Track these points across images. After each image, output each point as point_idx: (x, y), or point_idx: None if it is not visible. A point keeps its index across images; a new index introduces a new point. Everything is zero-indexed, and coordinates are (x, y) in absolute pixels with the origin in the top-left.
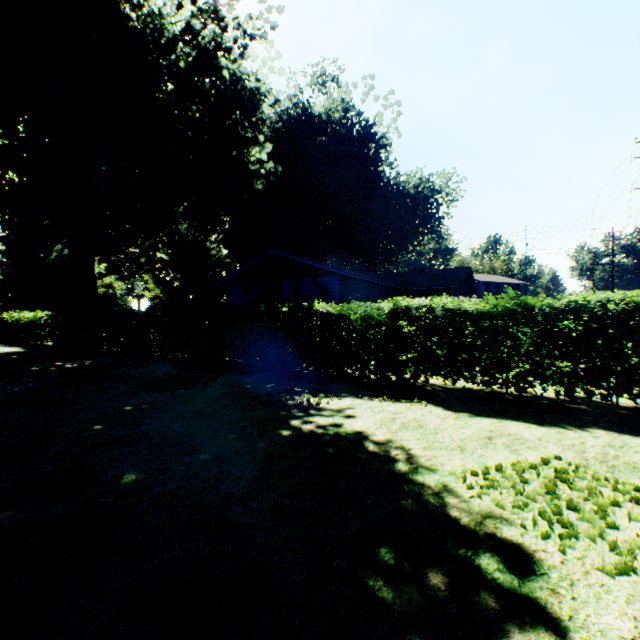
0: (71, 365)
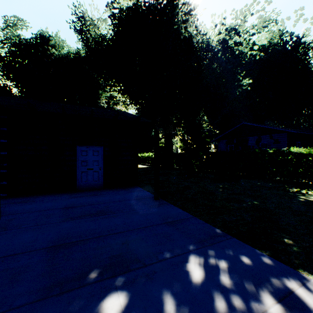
0: (174, 172)
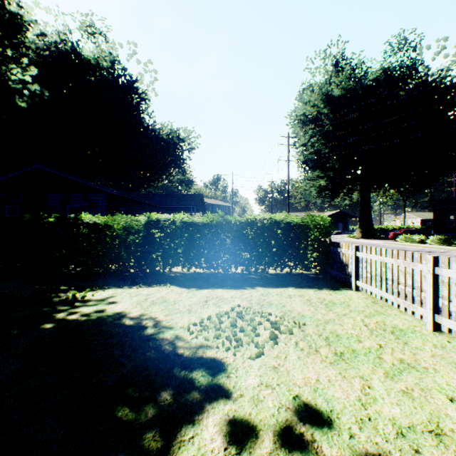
0: None
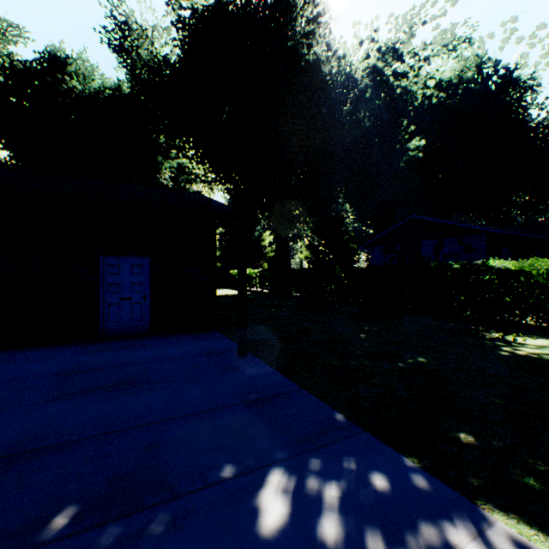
0: (290, 302)
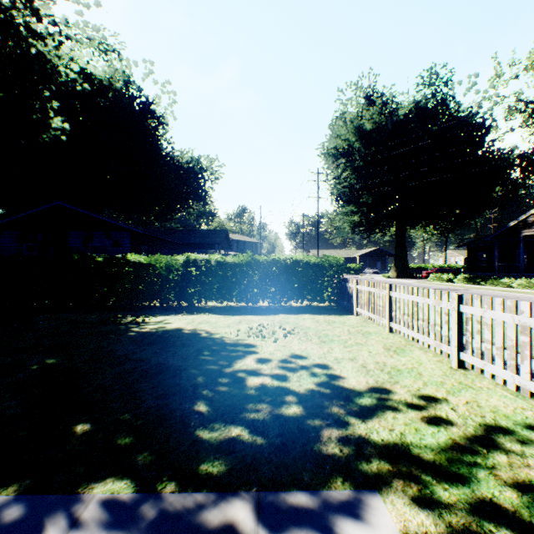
0: None
